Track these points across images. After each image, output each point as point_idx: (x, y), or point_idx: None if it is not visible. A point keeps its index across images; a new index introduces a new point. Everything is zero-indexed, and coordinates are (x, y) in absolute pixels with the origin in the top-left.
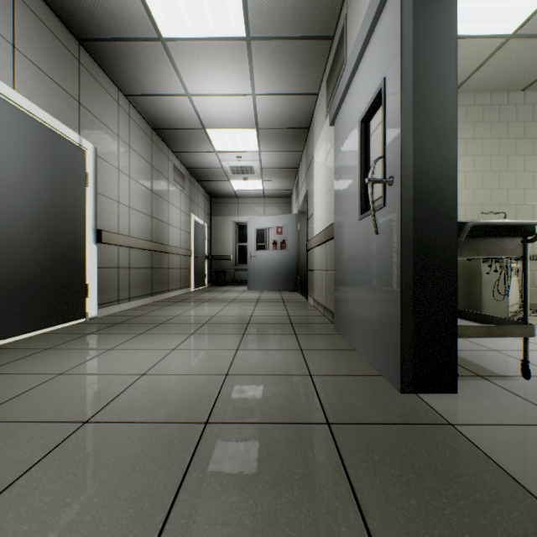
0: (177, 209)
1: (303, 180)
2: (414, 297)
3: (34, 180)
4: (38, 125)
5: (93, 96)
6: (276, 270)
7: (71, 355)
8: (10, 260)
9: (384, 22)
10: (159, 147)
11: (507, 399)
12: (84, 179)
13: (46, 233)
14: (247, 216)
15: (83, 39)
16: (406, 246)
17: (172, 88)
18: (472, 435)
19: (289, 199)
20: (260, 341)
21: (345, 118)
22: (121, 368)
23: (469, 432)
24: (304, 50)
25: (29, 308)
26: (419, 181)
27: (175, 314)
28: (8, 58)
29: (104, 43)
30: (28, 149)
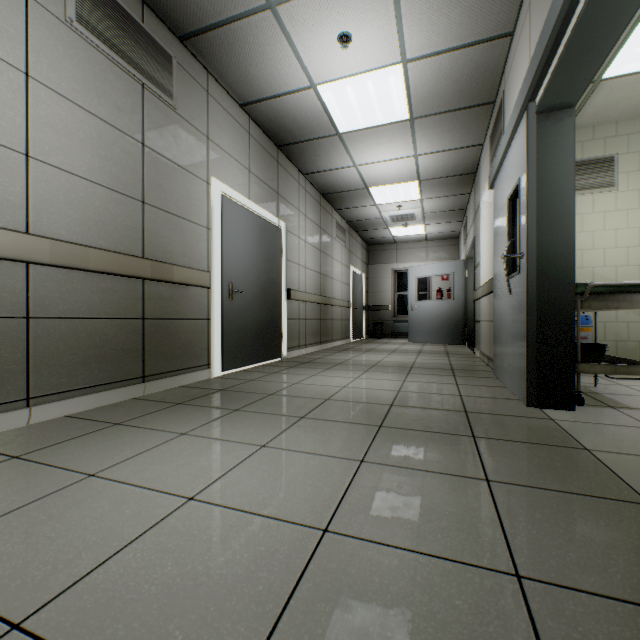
0: (338, 263)
1: (470, 224)
2: (537, 339)
3: (258, 258)
4: (259, 219)
5: (285, 185)
6: (440, 322)
7: (292, 376)
8: (248, 314)
9: (519, 136)
10: (325, 209)
11: (615, 416)
12: (280, 251)
13: (263, 294)
14: (407, 263)
15: (281, 145)
16: (531, 303)
17: (342, 163)
18: (562, 423)
19: (456, 240)
20: (422, 377)
21: (499, 189)
22: (328, 384)
23: (561, 422)
24: (465, 116)
25: (256, 347)
26: (541, 257)
27: (346, 358)
28: (247, 180)
29: (295, 145)
30: (255, 238)
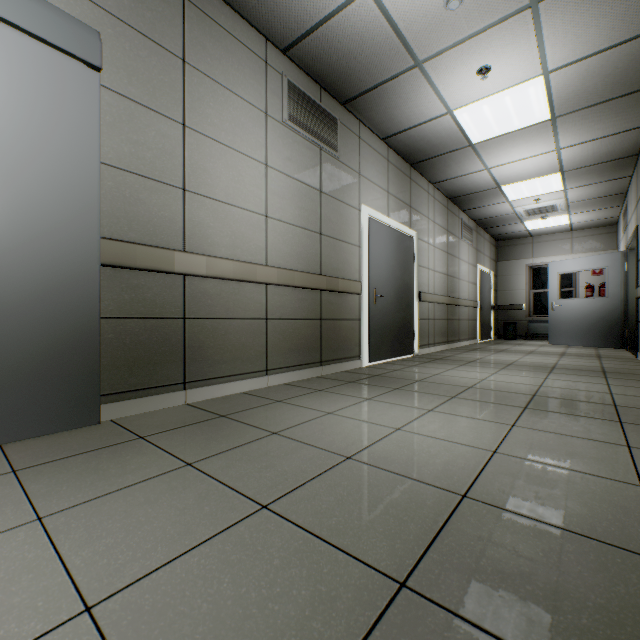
0: (465, 263)
1: (631, 211)
2: None
3: (394, 267)
4: (395, 233)
5: (416, 197)
6: (589, 322)
7: (430, 369)
8: (387, 315)
9: None
10: (452, 211)
11: None
12: (412, 258)
13: (398, 298)
14: (546, 257)
15: (413, 163)
16: None
17: (472, 169)
18: None
19: (612, 227)
20: (566, 377)
21: None
22: (467, 376)
23: None
24: (620, 104)
25: (393, 343)
26: None
27: (477, 357)
28: (386, 201)
29: (427, 161)
30: (392, 249)
